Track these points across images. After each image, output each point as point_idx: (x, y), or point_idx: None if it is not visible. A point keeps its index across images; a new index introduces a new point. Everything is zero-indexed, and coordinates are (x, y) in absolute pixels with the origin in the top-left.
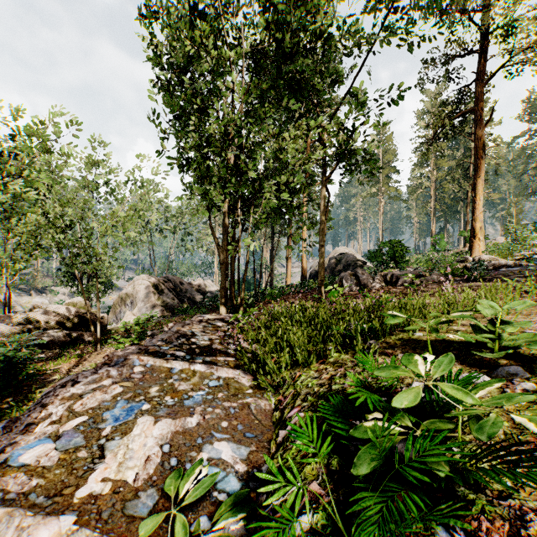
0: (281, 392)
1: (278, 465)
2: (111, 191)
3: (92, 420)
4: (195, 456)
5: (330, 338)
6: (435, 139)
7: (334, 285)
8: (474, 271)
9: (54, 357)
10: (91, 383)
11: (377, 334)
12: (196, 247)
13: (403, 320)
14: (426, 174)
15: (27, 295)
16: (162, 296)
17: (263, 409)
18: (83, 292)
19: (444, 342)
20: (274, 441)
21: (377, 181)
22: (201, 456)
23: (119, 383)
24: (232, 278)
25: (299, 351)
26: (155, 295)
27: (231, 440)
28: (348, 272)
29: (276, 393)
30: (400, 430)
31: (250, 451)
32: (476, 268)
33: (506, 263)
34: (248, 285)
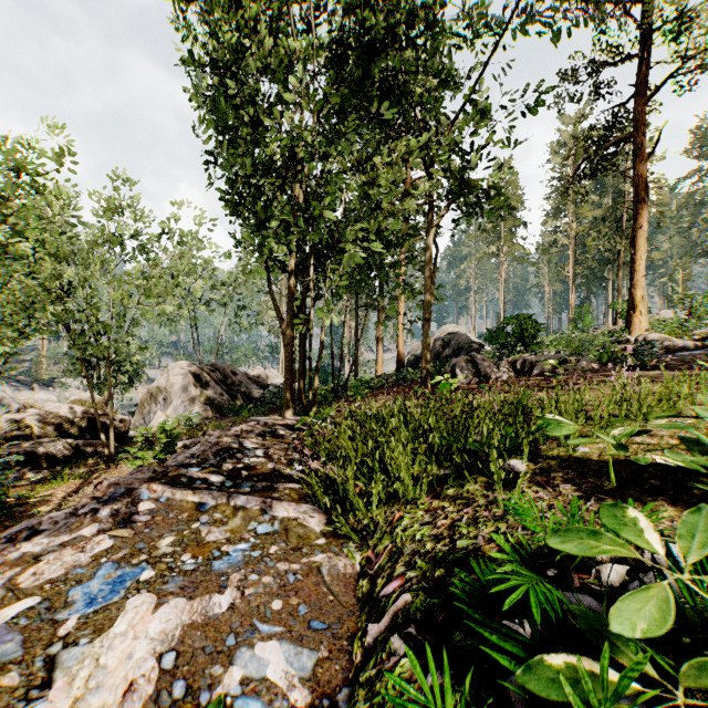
0: (371, 544)
1: (368, 705)
2: (138, 249)
3: (47, 605)
4: (219, 675)
5: (445, 455)
6: (580, 177)
7: (444, 375)
8: (642, 355)
9: (47, 478)
10: (61, 533)
11: (519, 449)
12: (255, 325)
13: (571, 430)
14: (563, 228)
15: (28, 390)
16: (206, 391)
17: (342, 573)
18: (89, 385)
19: (629, 464)
20: (360, 643)
21: (498, 237)
22: (231, 675)
23: (109, 532)
24: (300, 365)
25: (397, 475)
26: (197, 390)
27: (285, 636)
28: (462, 357)
29: (363, 545)
30: (636, 688)
31: (318, 660)
32: (644, 350)
33: (683, 344)
34: (325, 376)
